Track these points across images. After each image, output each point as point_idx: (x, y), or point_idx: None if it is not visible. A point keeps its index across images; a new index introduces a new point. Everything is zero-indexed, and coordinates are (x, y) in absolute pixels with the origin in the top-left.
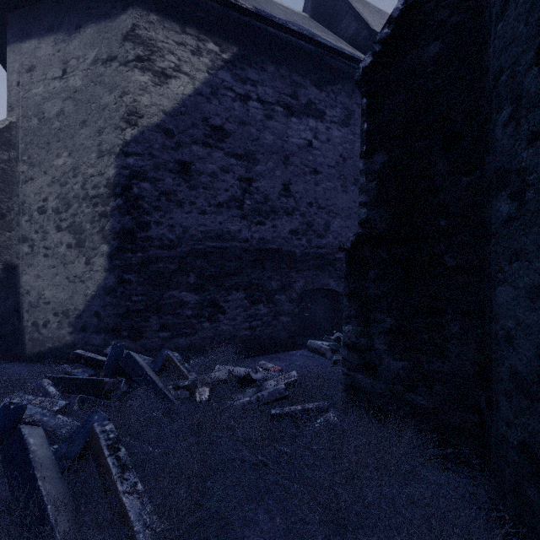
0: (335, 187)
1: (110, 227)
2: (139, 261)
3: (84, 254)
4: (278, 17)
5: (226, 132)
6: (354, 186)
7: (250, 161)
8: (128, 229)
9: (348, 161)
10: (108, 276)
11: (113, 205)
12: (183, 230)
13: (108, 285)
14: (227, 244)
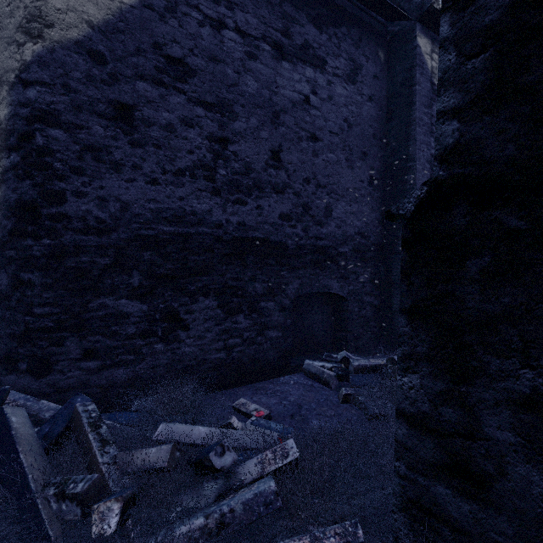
0: (338, 161)
1: (1, 198)
2: (46, 251)
3: None
4: None
5: (189, 68)
6: (362, 162)
7: (224, 114)
8: (28, 202)
9: (354, 128)
10: None
11: (5, 164)
12: (121, 207)
13: None
14: (191, 229)
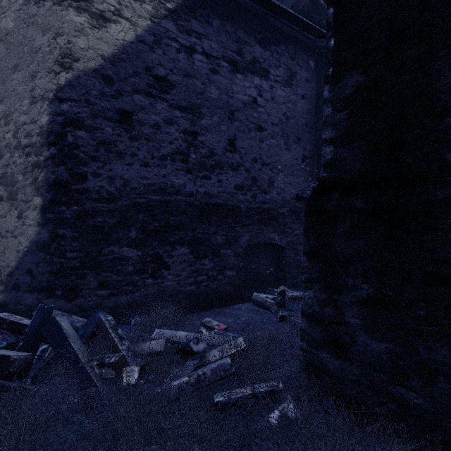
0: (278, 145)
1: (44, 178)
2: (74, 214)
3: (16, 207)
4: None
5: (170, 83)
6: (296, 145)
7: (195, 114)
8: (62, 181)
9: (290, 120)
10: (41, 231)
11: (46, 154)
12: (124, 183)
13: (41, 240)
14: (171, 198)
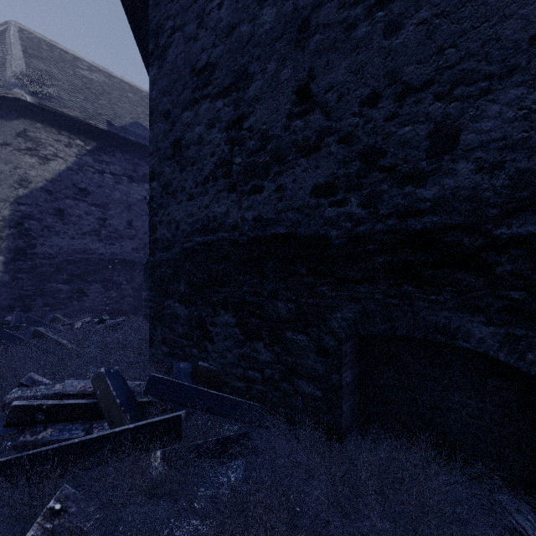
0: None
1: (6, 246)
2: (29, 266)
3: None
4: (124, 123)
5: (89, 191)
6: None
7: (105, 208)
8: (21, 248)
9: None
10: (4, 275)
11: (8, 233)
12: (59, 248)
13: (4, 281)
14: (89, 256)
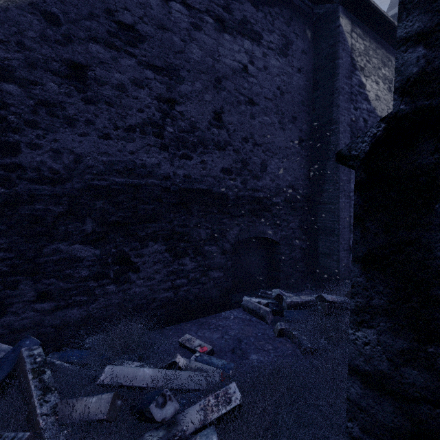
0: (272, 123)
1: None
2: None
3: None
4: None
5: (140, 34)
6: (292, 125)
7: (172, 77)
8: None
9: (285, 95)
10: None
11: None
12: (75, 159)
13: None
14: (141, 180)
